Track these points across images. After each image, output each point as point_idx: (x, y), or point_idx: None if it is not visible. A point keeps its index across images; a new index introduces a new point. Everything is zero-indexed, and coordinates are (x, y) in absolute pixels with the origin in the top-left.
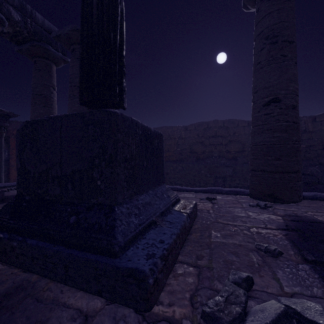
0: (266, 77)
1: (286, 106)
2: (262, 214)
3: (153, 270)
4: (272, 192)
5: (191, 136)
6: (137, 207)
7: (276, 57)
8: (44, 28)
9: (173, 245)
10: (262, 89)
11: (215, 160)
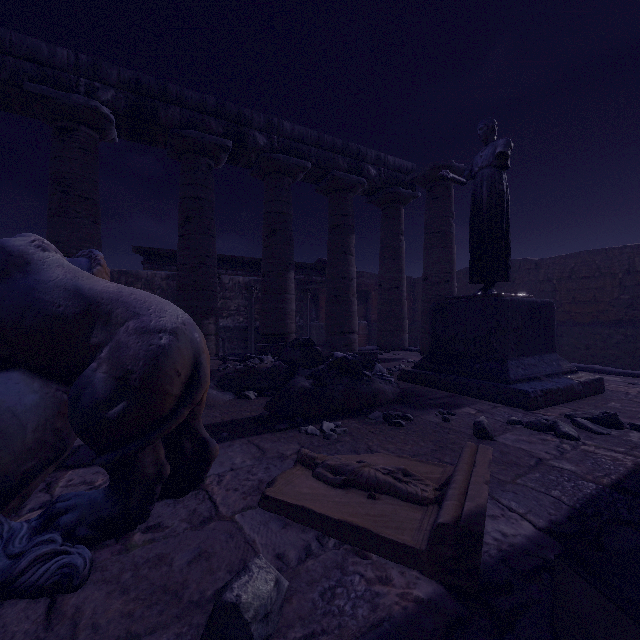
0: None
1: None
2: None
3: (534, 392)
4: None
5: None
6: (523, 365)
7: None
8: (395, 169)
9: (553, 391)
10: None
11: None
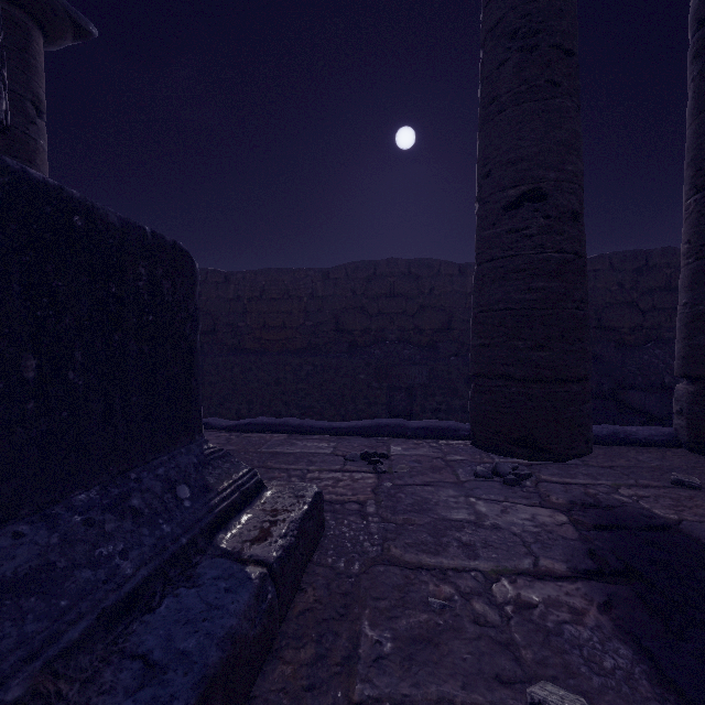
0: (511, 135)
1: (560, 212)
2: (515, 506)
3: None
4: (526, 432)
5: (337, 293)
6: None
7: (536, 86)
8: None
9: None
10: (504, 165)
11: (392, 348)
